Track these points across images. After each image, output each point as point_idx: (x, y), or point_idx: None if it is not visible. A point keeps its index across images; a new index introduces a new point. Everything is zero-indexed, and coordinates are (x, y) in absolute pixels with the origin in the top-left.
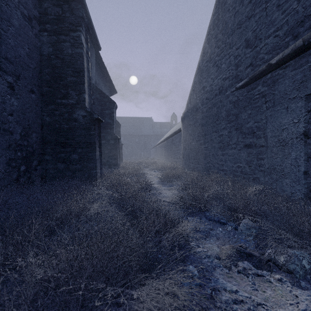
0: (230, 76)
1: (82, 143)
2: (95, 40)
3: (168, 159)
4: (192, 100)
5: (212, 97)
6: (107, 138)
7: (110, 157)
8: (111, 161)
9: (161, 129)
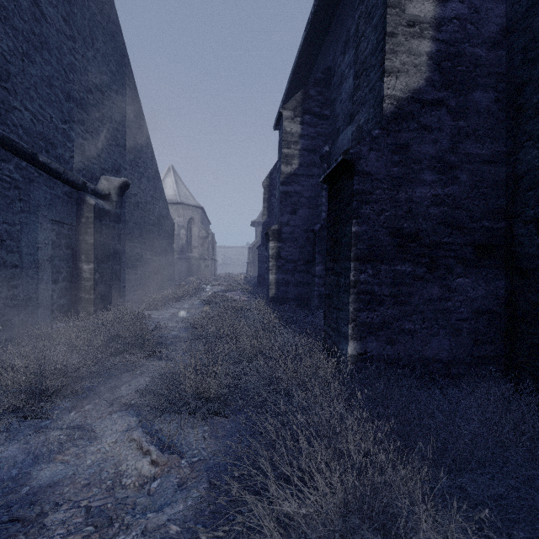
0: None
1: None
2: None
3: None
4: None
5: None
6: None
7: None
8: None
9: None
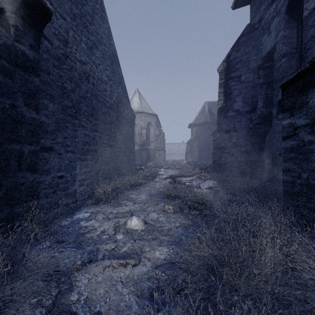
0: None
1: None
2: None
3: None
4: None
5: None
6: None
7: None
8: None
9: None
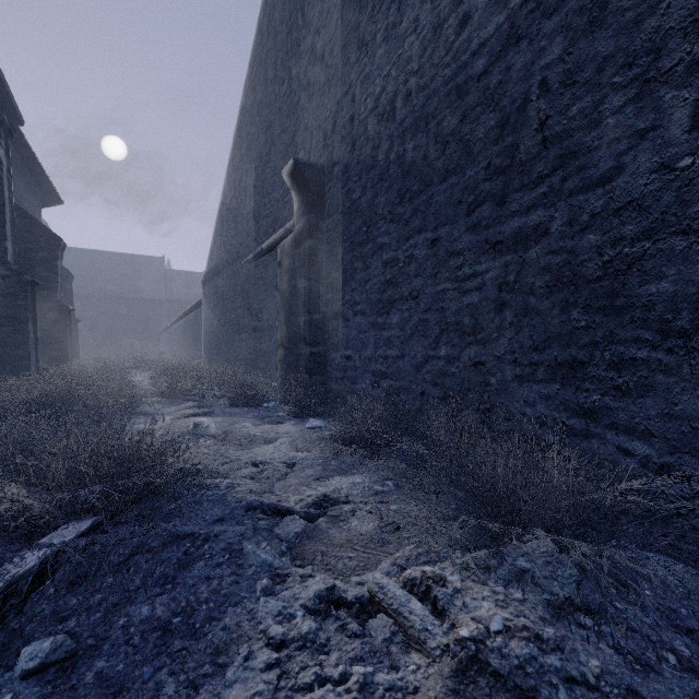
0: (244, 243)
1: (1, 319)
2: (11, 107)
3: (191, 352)
4: (214, 257)
5: (232, 262)
6: (42, 308)
7: (49, 345)
8: (52, 353)
9: (188, 289)
